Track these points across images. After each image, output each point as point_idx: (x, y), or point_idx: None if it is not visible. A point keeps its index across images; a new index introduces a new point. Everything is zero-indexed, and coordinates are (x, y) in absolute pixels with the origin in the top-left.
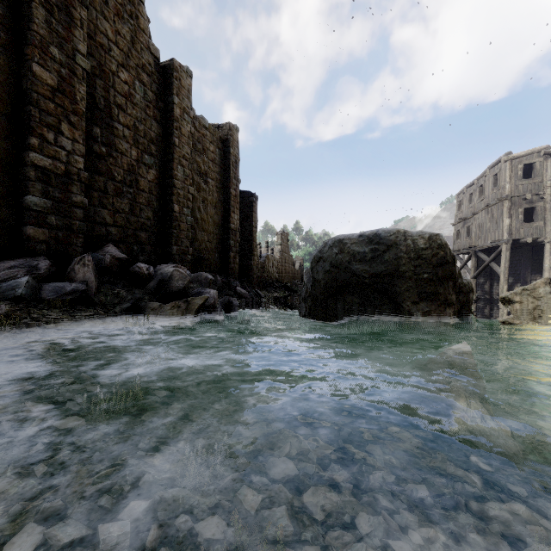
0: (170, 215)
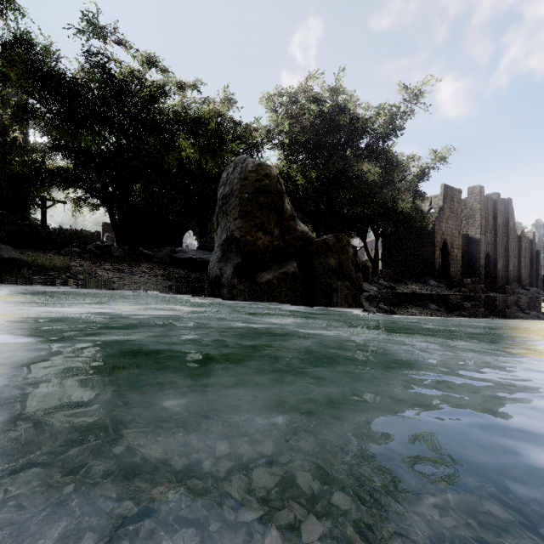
0: (520, 272)
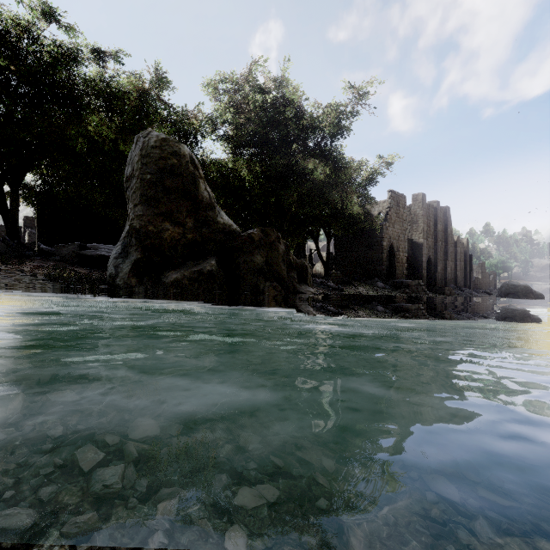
0: (456, 275)
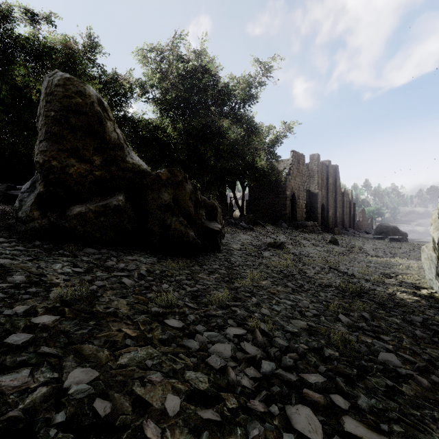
0: (343, 218)
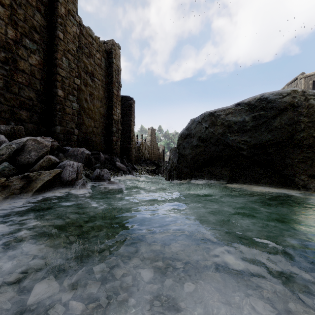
0: (54, 99)
